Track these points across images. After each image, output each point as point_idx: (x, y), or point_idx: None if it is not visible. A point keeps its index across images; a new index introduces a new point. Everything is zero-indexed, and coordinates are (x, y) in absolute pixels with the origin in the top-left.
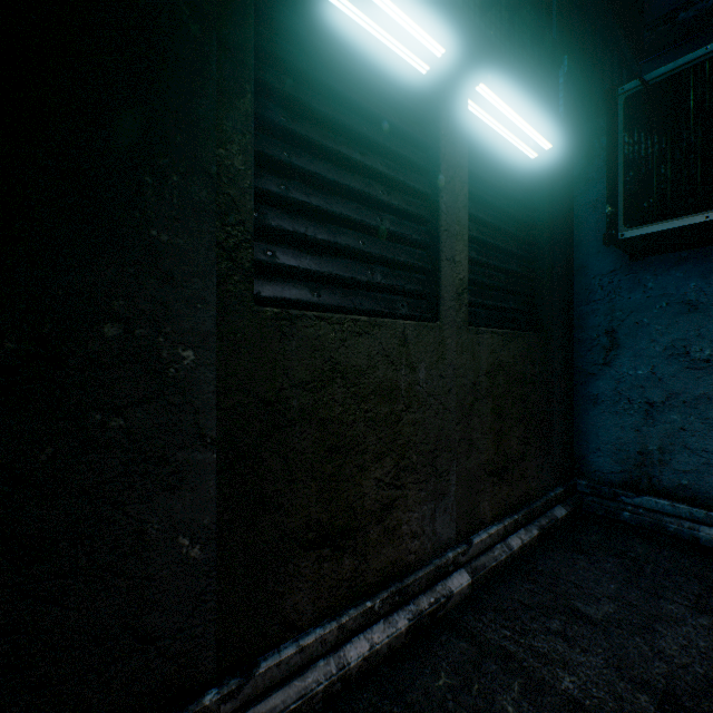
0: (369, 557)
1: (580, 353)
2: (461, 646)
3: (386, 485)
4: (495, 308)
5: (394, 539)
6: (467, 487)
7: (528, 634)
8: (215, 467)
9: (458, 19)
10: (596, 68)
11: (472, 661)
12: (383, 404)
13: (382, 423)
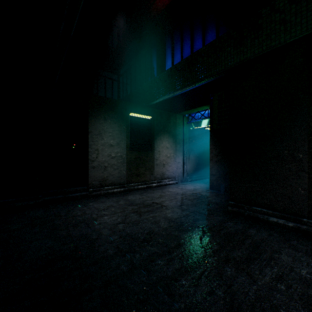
0: None
1: None
2: None
3: None
4: None
5: None
6: None
7: None
8: (307, 177)
9: None
10: None
11: None
12: None
13: None
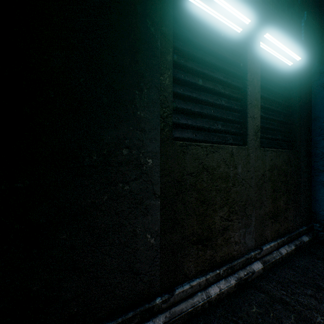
0: (217, 250)
1: (315, 160)
2: (261, 295)
3: (224, 219)
4: (271, 138)
5: (228, 244)
6: (259, 223)
7: (295, 294)
8: (159, 207)
9: (255, 5)
10: (321, 15)
11: (268, 303)
12: (223, 183)
13: (222, 192)
